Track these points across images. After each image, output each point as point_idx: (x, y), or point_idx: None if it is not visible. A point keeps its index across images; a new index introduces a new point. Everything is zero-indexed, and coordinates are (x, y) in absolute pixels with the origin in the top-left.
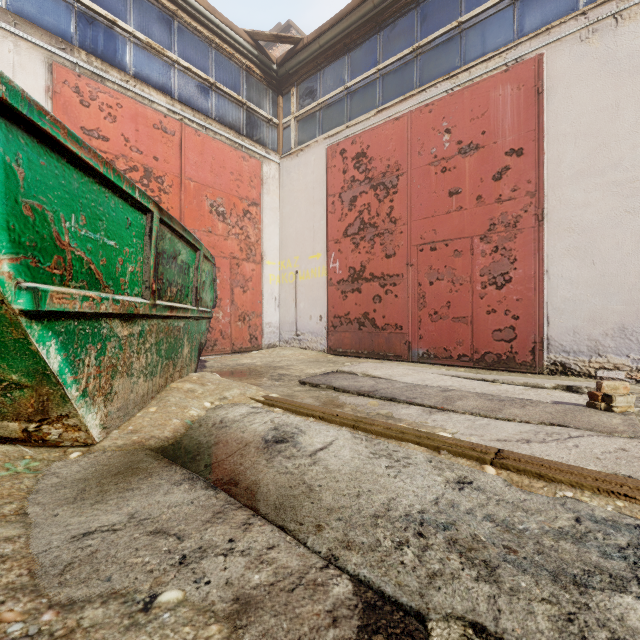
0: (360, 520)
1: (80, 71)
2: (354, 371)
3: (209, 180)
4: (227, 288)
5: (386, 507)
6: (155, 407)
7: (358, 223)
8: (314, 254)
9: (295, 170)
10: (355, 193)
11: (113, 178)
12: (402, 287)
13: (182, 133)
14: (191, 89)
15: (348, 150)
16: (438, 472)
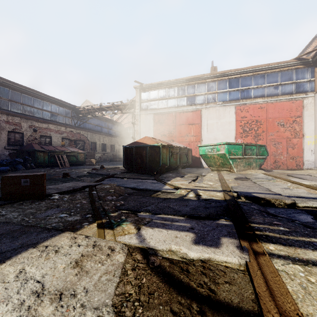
0: (252, 177)
1: (241, 105)
2: (312, 175)
3: (277, 116)
4: (285, 148)
5: (255, 177)
6: (244, 171)
7: None
8: None
9: None
10: None
11: (236, 144)
12: None
13: (267, 106)
14: (271, 90)
15: None
16: (266, 177)
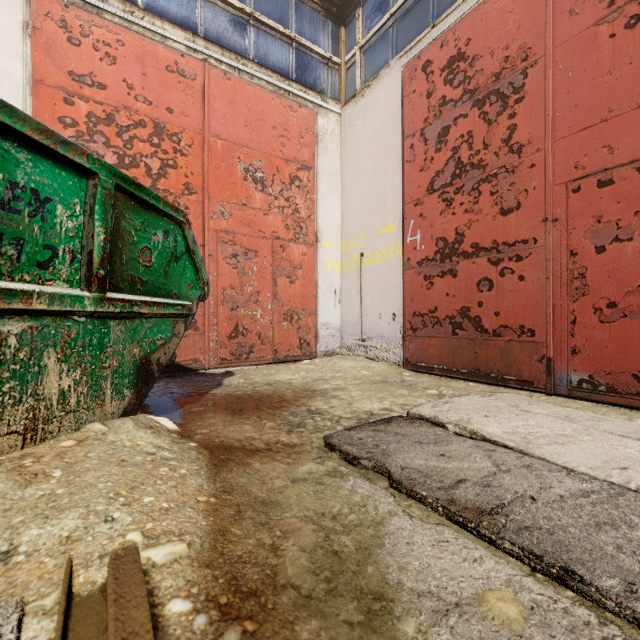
0: None
1: (69, 1)
2: (441, 418)
3: (243, 137)
4: (268, 278)
5: None
6: None
7: (451, 167)
8: (385, 226)
9: (360, 116)
10: (446, 122)
11: None
12: (534, 261)
13: (205, 76)
14: (221, 23)
15: (435, 59)
16: None
